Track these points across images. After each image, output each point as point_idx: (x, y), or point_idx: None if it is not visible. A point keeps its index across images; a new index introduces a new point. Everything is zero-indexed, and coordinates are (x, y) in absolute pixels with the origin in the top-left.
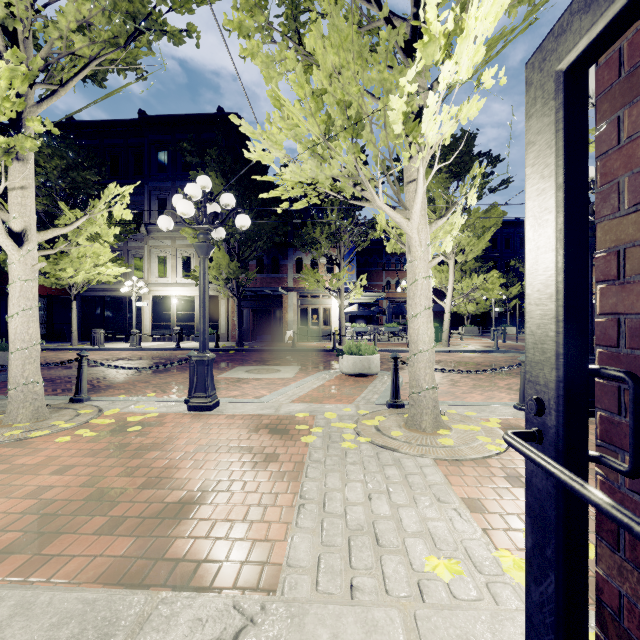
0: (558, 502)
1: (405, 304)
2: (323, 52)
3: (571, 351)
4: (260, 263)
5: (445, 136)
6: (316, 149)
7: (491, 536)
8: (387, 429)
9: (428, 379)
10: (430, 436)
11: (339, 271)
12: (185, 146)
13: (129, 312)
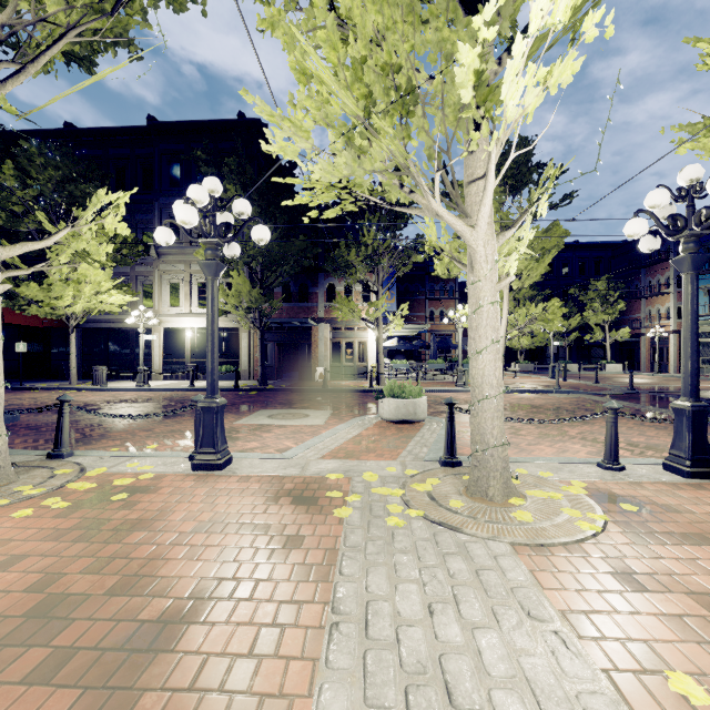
0: None
1: (450, 337)
2: (362, 12)
3: None
4: (287, 290)
5: (527, 110)
6: (353, 136)
7: (618, 684)
8: (444, 497)
9: (496, 433)
10: (500, 508)
11: (377, 299)
12: (199, 154)
13: (137, 346)
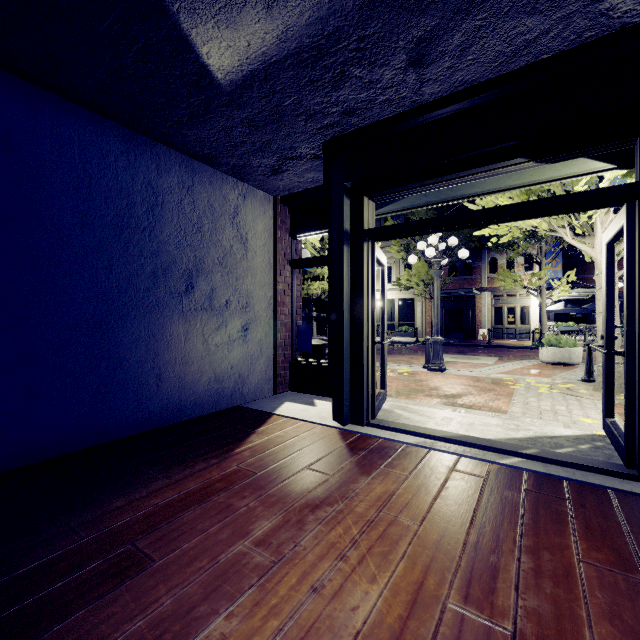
0: (605, 361)
1: None
2: None
3: (608, 320)
4: (452, 267)
5: None
6: None
7: None
8: (576, 389)
9: None
10: None
11: (539, 269)
12: None
13: None
